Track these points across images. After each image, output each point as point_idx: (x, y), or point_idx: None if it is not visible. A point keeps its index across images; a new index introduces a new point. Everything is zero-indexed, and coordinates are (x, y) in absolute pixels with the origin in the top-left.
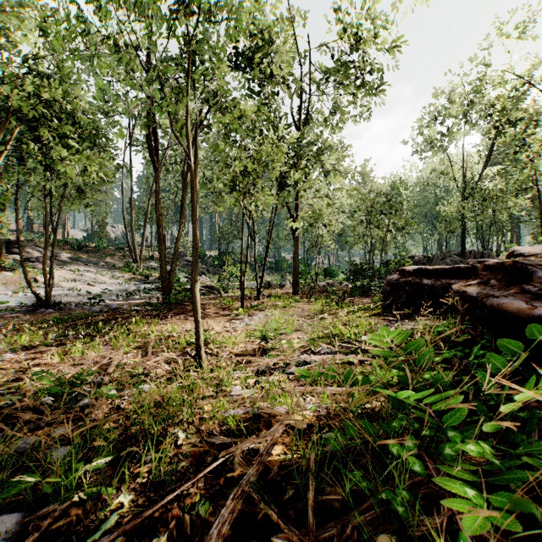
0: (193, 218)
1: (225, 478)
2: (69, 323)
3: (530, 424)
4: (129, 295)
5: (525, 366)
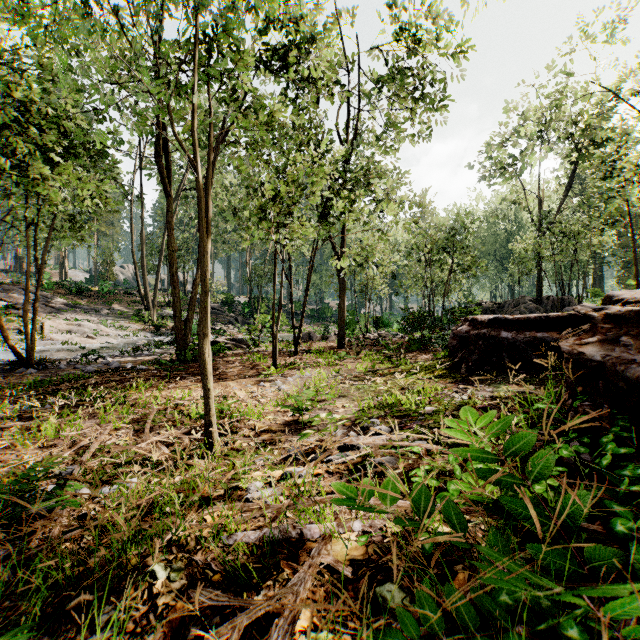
0: (201, 250)
1: None
2: (51, 387)
3: None
4: (136, 351)
5: None
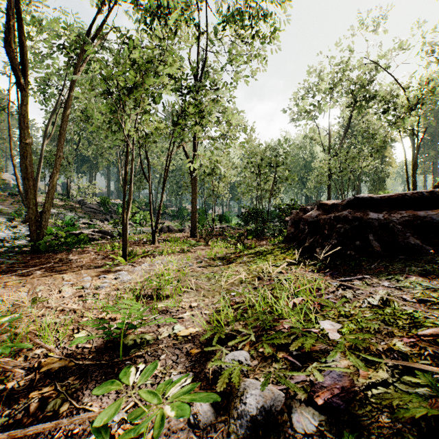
0: None
1: None
2: None
3: None
4: None
5: None
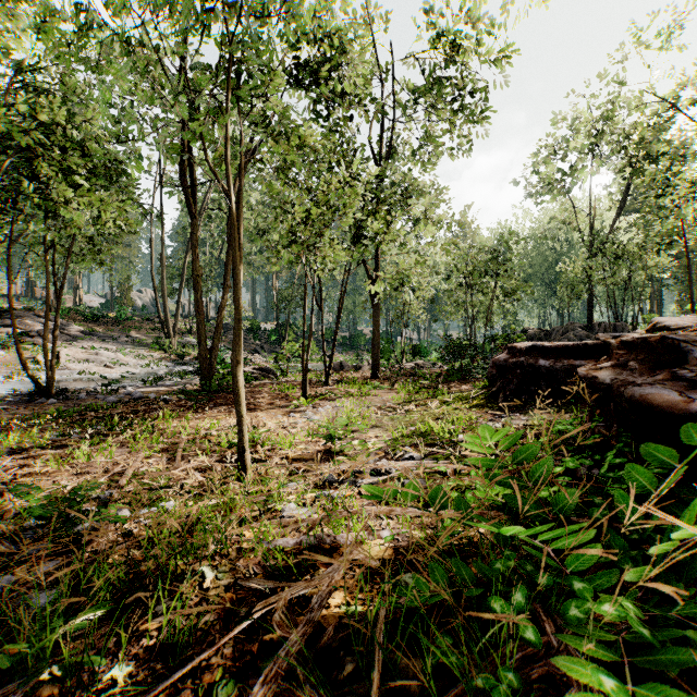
0: (235, 278)
1: (261, 643)
2: (75, 417)
3: (689, 568)
4: (158, 381)
5: (678, 480)
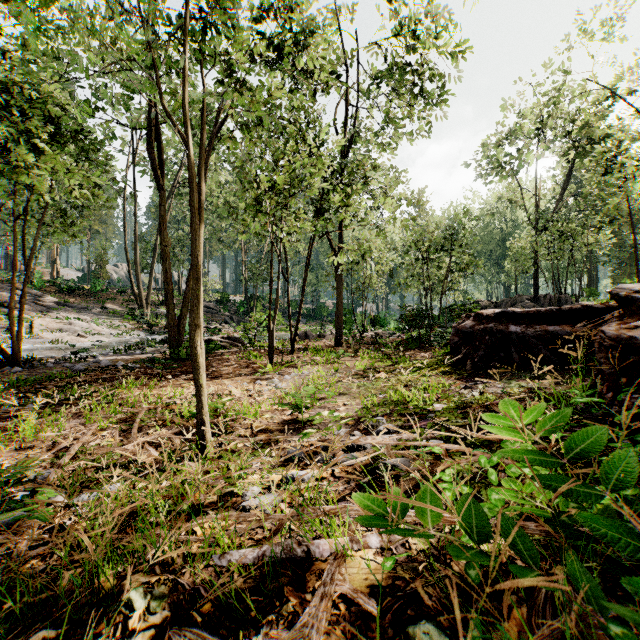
0: (192, 233)
1: None
2: (36, 385)
3: None
4: (128, 349)
5: None
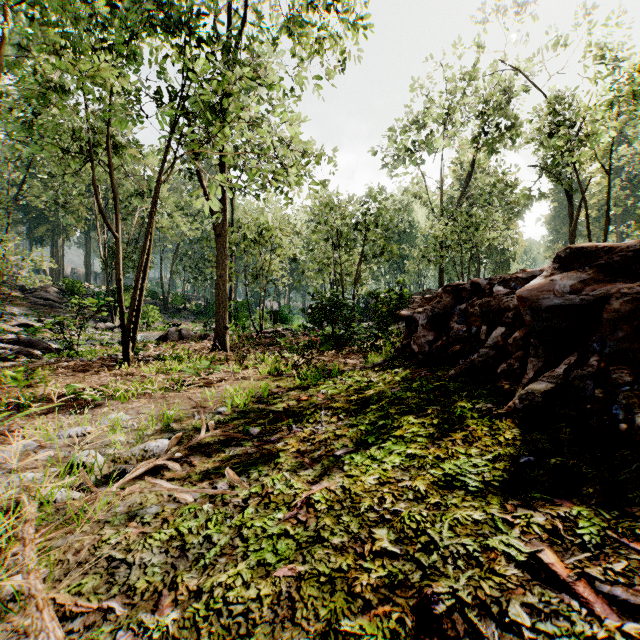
0: None
1: None
2: None
3: None
4: None
5: None
